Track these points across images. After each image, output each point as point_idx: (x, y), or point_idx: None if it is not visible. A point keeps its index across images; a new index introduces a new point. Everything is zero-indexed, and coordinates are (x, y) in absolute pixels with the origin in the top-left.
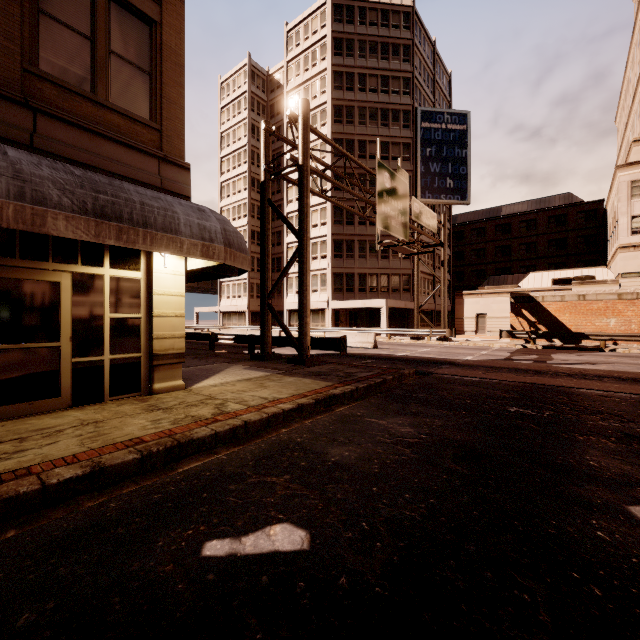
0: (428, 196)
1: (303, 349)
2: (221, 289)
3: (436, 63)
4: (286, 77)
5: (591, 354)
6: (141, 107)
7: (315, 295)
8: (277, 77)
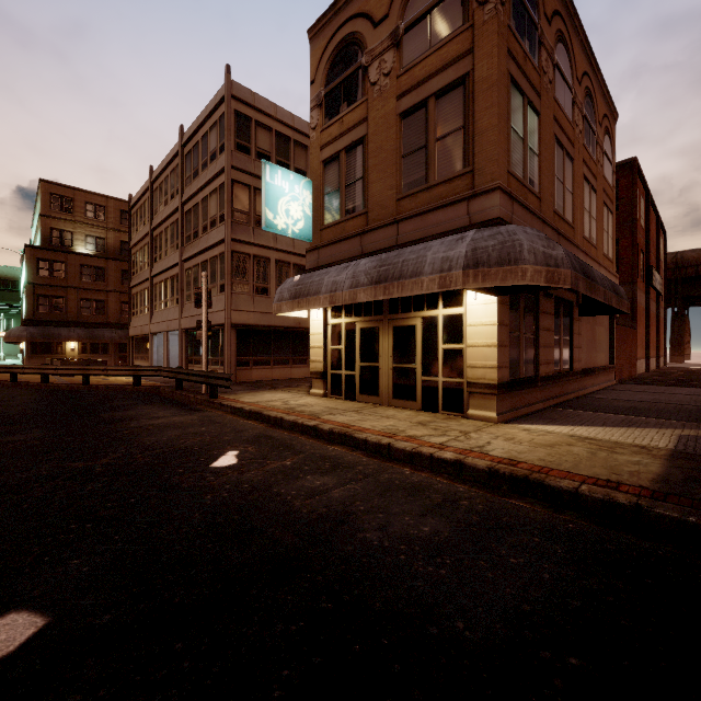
0: None
1: None
2: None
3: None
4: None
5: None
6: (457, 163)
7: None
8: None
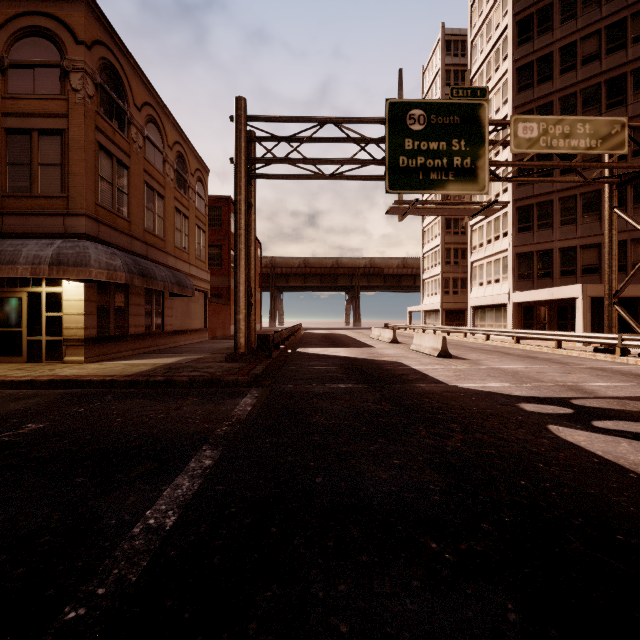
0: None
1: (235, 346)
2: (423, 287)
3: None
4: (470, 25)
5: None
6: (57, 188)
7: (496, 286)
8: None
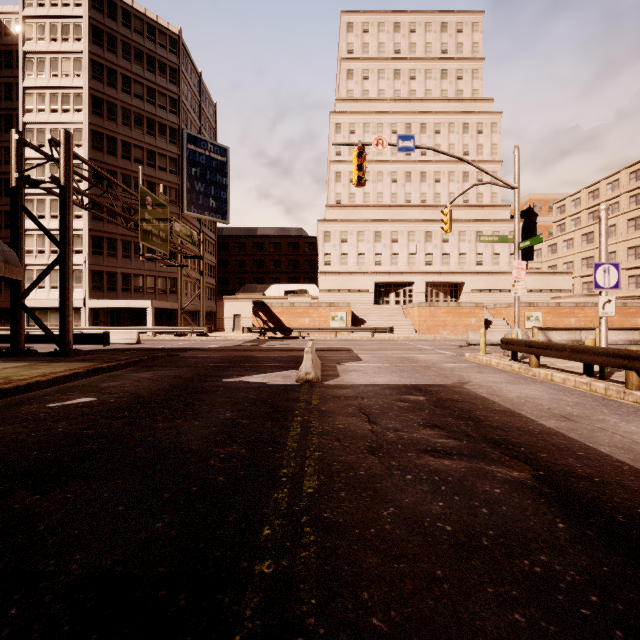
0: (194, 210)
1: (66, 343)
2: None
3: (202, 92)
4: (23, 33)
5: (290, 340)
6: None
7: None
8: (6, 21)
